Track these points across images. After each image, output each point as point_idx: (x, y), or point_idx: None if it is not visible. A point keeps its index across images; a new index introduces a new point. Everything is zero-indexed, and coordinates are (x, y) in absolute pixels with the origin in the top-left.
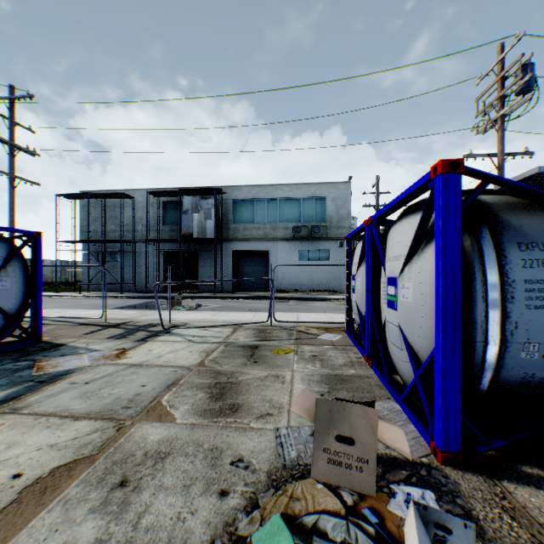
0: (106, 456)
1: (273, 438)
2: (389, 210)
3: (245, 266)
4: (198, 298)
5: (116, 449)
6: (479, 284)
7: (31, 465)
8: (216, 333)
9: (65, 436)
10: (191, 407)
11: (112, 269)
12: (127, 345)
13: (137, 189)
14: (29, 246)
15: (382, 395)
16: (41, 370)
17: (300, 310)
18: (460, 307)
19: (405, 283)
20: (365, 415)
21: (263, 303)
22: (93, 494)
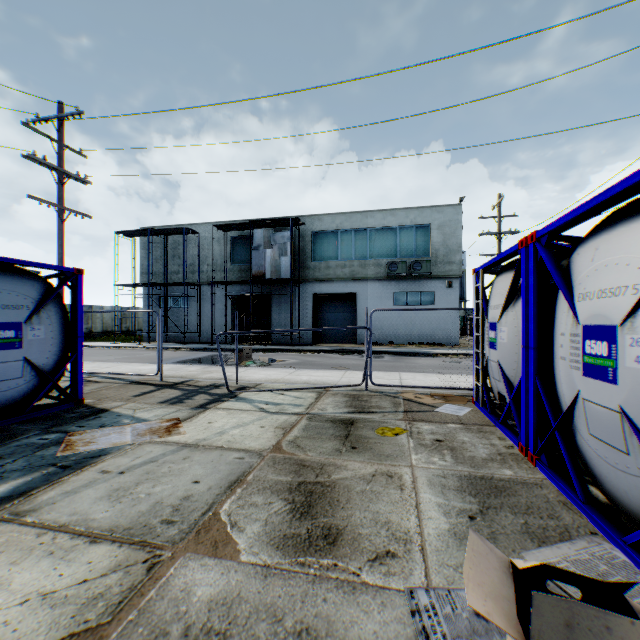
0: (121, 630)
1: (406, 613)
2: (584, 214)
3: (327, 312)
4: (271, 351)
5: (139, 614)
6: None
7: None
8: (295, 399)
9: (69, 576)
10: (263, 529)
11: (175, 316)
12: (181, 414)
13: (202, 224)
14: (68, 286)
15: (579, 525)
16: (69, 447)
17: (400, 369)
18: None
19: None
20: None
21: (350, 359)
22: None
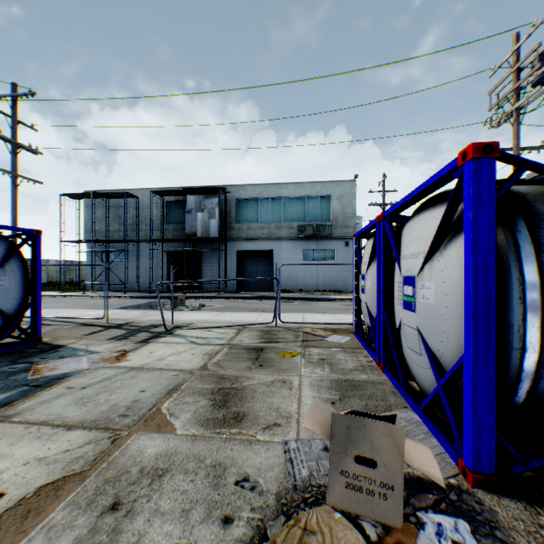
0: (98, 472)
1: (281, 452)
2: (405, 204)
3: (249, 266)
4: (202, 298)
5: (109, 464)
6: (516, 283)
7: (15, 482)
8: (219, 334)
9: (56, 448)
10: (193, 416)
11: (116, 268)
12: (127, 347)
13: (141, 189)
14: (28, 244)
15: (398, 404)
16: (37, 373)
17: (305, 311)
18: (494, 309)
19: (425, 282)
20: (390, 433)
21: (267, 304)
22: (80, 519)
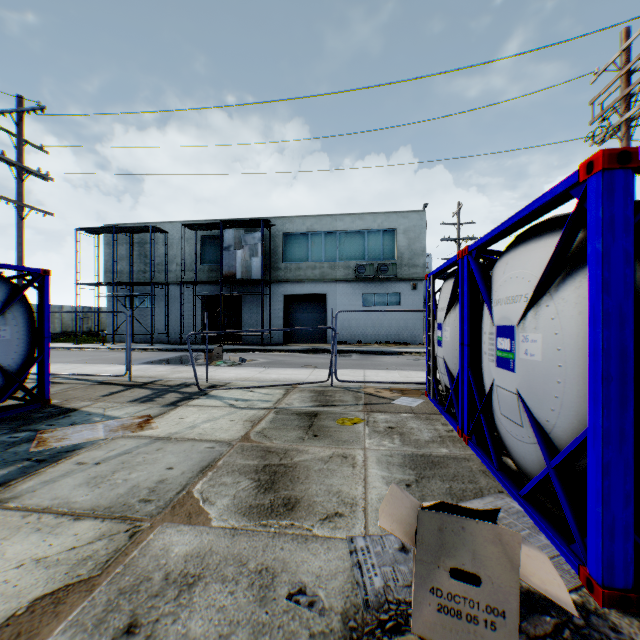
0: (111, 579)
1: (346, 553)
2: (498, 235)
3: (298, 313)
4: (242, 351)
5: (125, 568)
6: None
7: (3, 593)
8: (264, 396)
9: (59, 545)
10: (232, 502)
11: (141, 316)
12: (153, 411)
13: (170, 222)
14: (34, 287)
15: (491, 487)
16: (42, 444)
17: (366, 366)
18: (631, 370)
19: (529, 334)
20: (498, 539)
21: (320, 358)
22: None
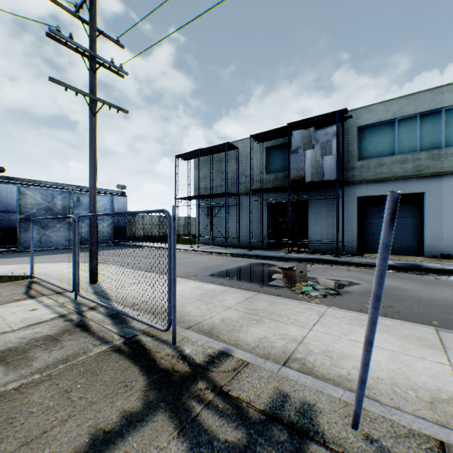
0: None
1: None
2: None
3: (377, 218)
4: (316, 262)
5: None
6: None
7: None
8: None
9: None
10: None
11: (218, 223)
12: None
13: (240, 140)
14: None
15: None
16: None
17: None
18: None
19: None
20: None
21: None
22: None
